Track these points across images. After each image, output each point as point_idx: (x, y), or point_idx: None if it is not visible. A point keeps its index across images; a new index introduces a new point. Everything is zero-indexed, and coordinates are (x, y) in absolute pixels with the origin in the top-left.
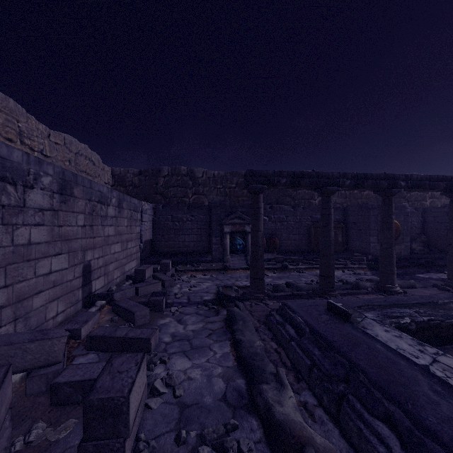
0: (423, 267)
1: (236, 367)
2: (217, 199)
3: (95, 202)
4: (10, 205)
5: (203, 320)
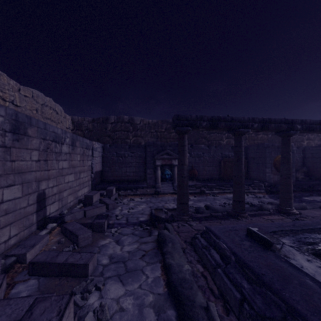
0: (306, 191)
1: (167, 293)
2: (151, 140)
3: (49, 141)
4: None
5: (138, 240)
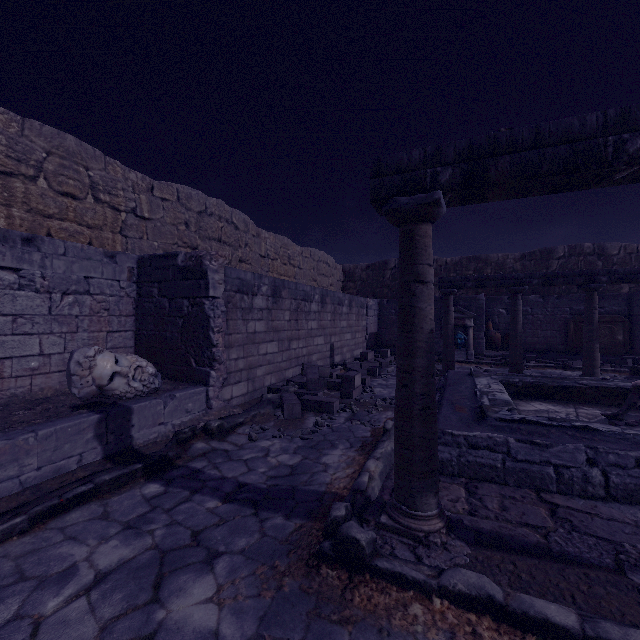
0: None
1: None
2: None
3: (336, 305)
4: (307, 311)
5: None
